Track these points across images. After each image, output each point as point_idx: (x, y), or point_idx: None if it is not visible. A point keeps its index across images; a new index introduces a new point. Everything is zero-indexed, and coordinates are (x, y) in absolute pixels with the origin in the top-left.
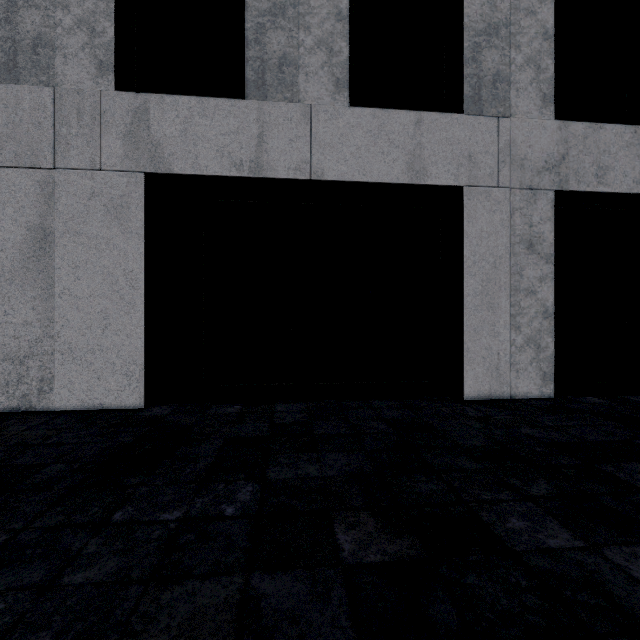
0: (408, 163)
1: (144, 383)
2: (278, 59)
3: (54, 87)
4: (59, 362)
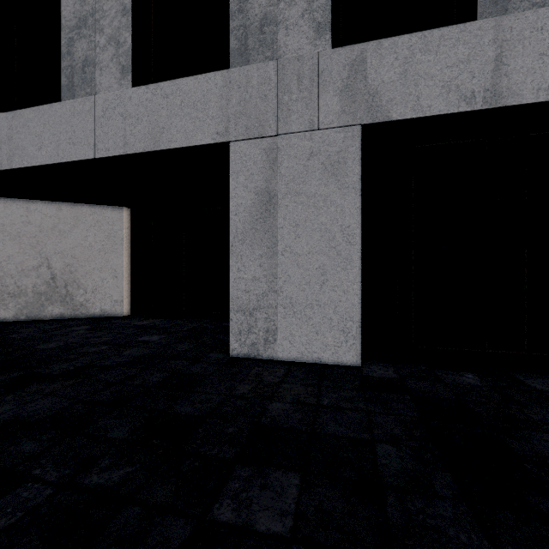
0: None
1: (360, 341)
2: None
3: (277, 59)
4: (281, 315)
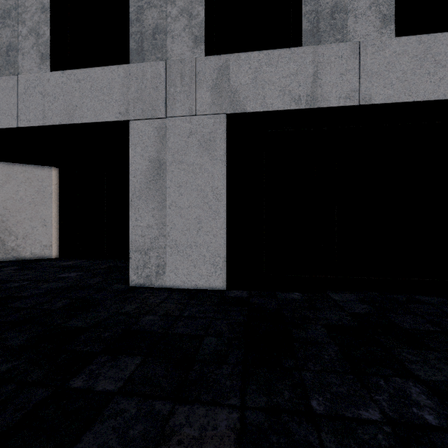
0: None
1: (225, 271)
2: (330, 8)
3: (165, 60)
4: (169, 254)
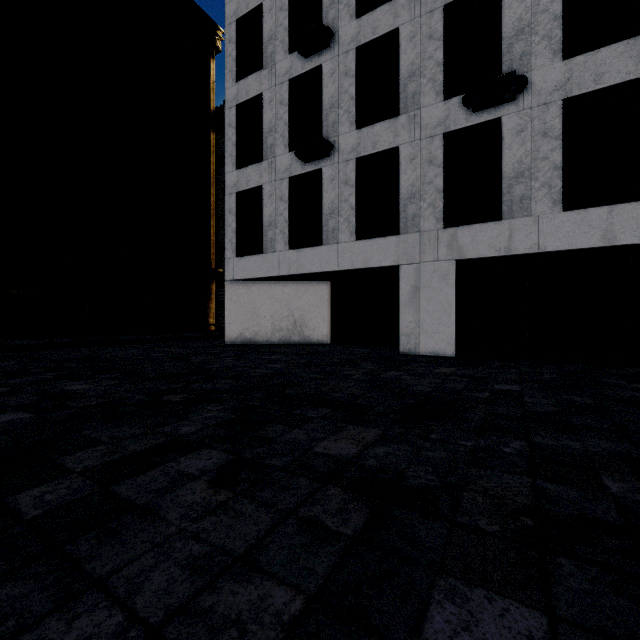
0: (602, 235)
1: (455, 347)
2: (519, 198)
3: (420, 232)
4: (421, 337)
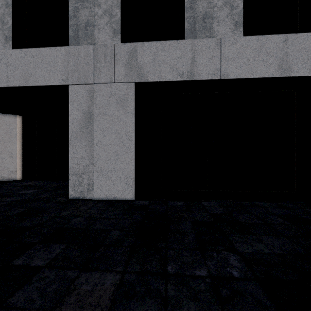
0: (279, 65)
1: (134, 187)
2: (202, 15)
3: (94, 45)
4: (96, 176)
